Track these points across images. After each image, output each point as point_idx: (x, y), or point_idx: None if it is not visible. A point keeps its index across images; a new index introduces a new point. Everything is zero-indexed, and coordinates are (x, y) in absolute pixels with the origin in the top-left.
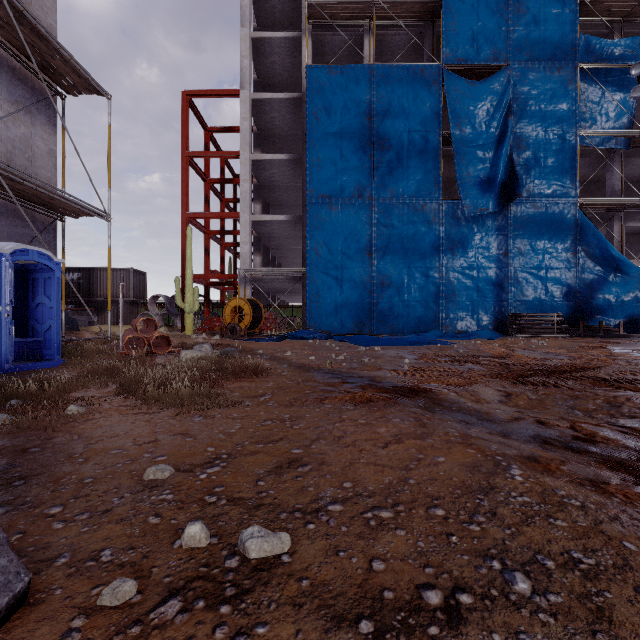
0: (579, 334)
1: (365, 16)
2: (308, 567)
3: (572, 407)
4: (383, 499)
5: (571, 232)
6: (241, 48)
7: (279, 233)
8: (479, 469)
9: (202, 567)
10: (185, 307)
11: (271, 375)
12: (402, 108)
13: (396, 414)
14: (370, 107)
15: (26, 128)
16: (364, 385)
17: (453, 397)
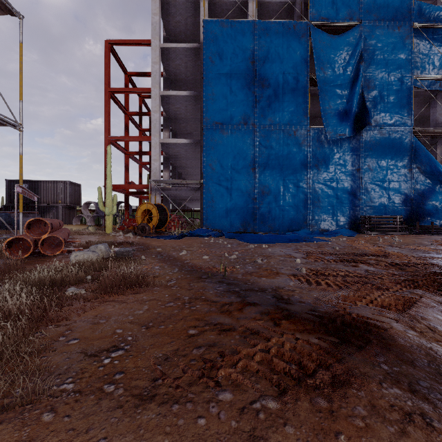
0: (416, 232)
1: None
2: None
3: None
4: None
5: (408, 153)
6: (152, 7)
7: (183, 154)
8: None
9: None
10: (105, 210)
11: (154, 286)
12: (278, 55)
13: (386, 441)
14: (253, 53)
15: None
16: (272, 310)
17: (419, 341)
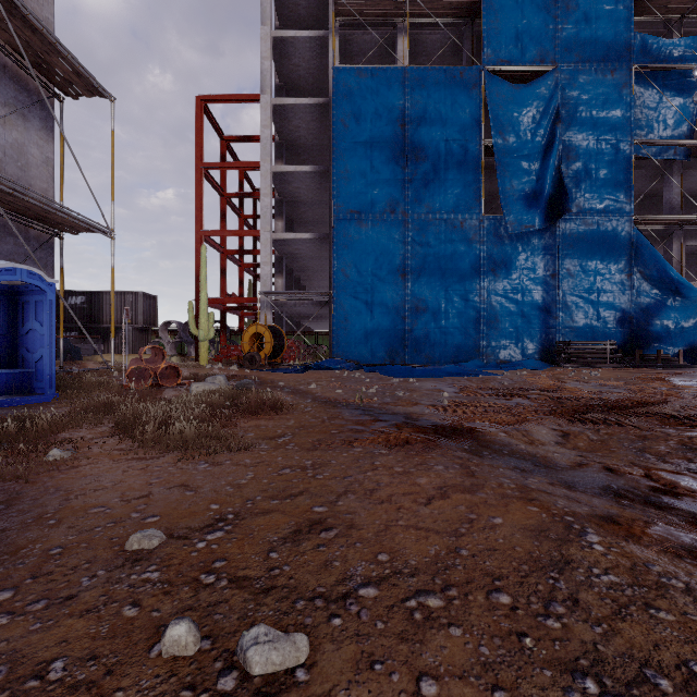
0: (635, 364)
1: (398, 13)
2: (332, 690)
3: (641, 450)
4: (429, 579)
5: (625, 251)
6: (261, 48)
7: (303, 253)
8: (547, 534)
9: (185, 690)
10: (199, 334)
11: (292, 411)
12: (439, 114)
13: (438, 460)
14: (404, 113)
15: (19, 133)
16: (399, 423)
17: (503, 438)
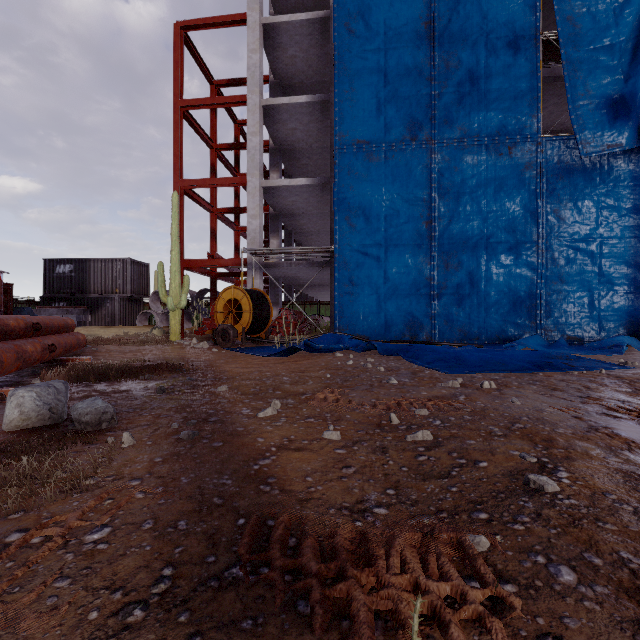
0: None
1: None
2: None
3: None
4: None
5: None
6: None
7: (301, 208)
8: None
9: None
10: (167, 302)
11: None
12: (478, 3)
13: None
14: (428, 7)
15: None
16: None
17: None
